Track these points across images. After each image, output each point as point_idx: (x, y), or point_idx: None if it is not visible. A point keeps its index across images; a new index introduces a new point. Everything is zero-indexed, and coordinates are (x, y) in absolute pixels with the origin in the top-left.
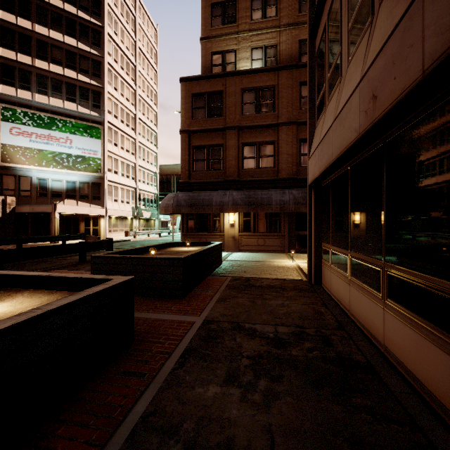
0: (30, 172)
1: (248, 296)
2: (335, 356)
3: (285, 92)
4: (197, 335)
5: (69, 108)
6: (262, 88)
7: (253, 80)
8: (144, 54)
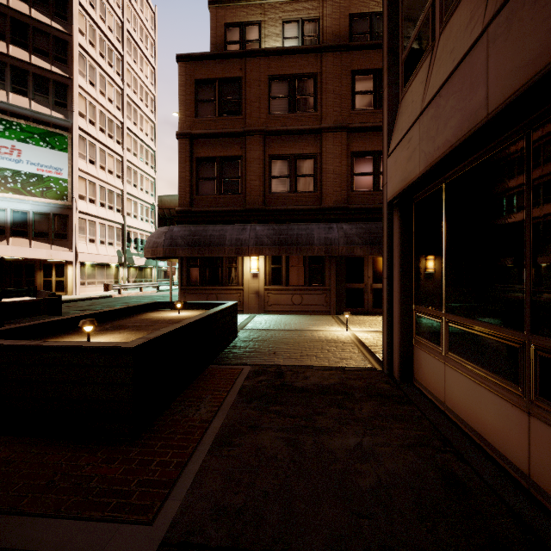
0: None
1: (283, 422)
2: None
3: (332, 84)
4: None
5: (17, 104)
6: (299, 77)
7: (285, 64)
8: (136, 42)
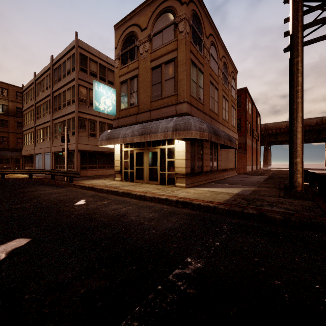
0: None
1: None
2: None
3: (12, 123)
4: None
5: None
6: (2, 120)
7: None
8: None
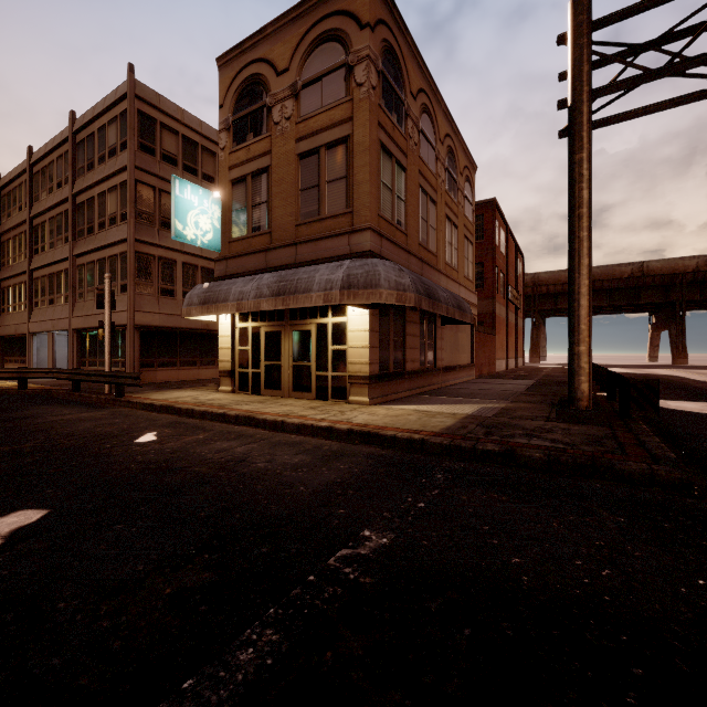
0: None
1: None
2: None
3: None
4: None
5: None
6: None
7: None
8: None
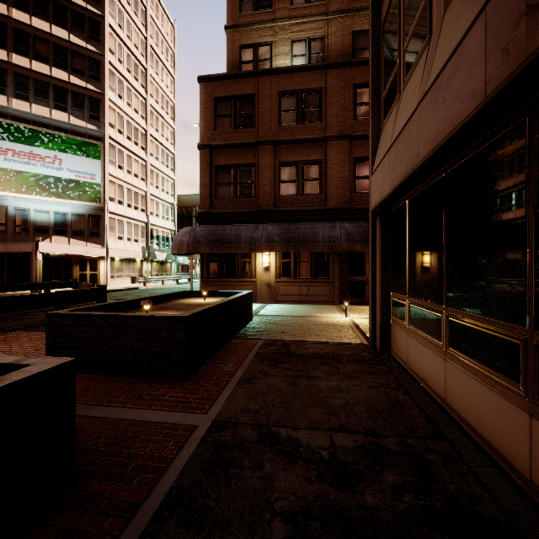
0: (5, 200)
1: (286, 373)
2: (446, 505)
3: (335, 97)
4: (196, 458)
5: (59, 119)
6: (305, 92)
7: (294, 81)
8: (158, 55)
